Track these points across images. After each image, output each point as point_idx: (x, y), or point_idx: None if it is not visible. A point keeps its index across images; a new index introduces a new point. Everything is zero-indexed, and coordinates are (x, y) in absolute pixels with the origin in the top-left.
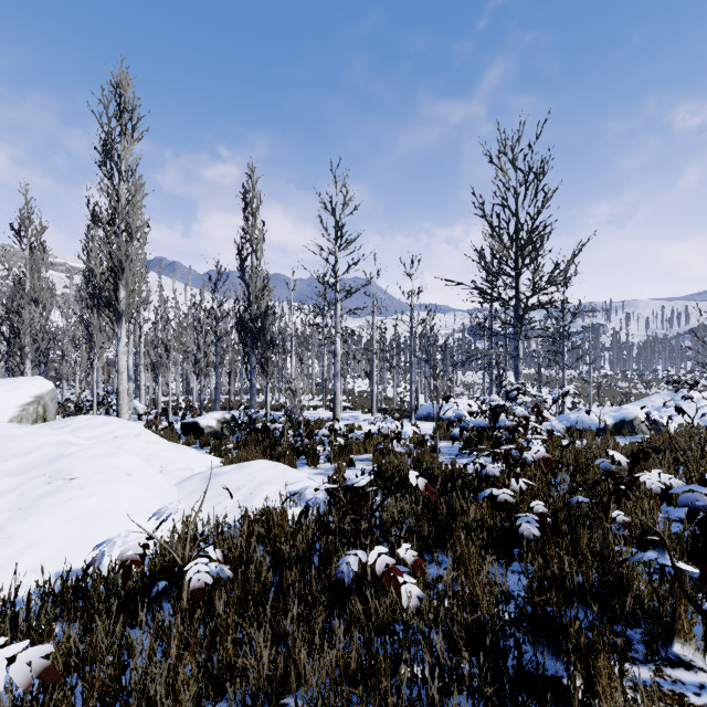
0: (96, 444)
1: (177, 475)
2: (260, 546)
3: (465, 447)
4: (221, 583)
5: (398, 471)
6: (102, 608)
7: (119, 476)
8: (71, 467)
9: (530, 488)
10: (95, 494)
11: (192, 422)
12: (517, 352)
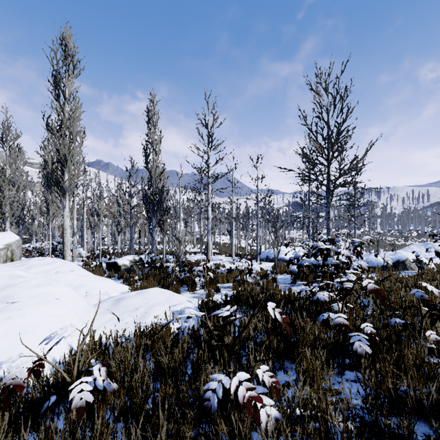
0: (38, 277)
1: (97, 298)
2: (142, 360)
3: (295, 279)
4: (110, 391)
5: (251, 296)
6: (0, 419)
7: (50, 300)
8: (14, 294)
9: (350, 310)
10: (28, 314)
11: (113, 262)
12: (328, 216)
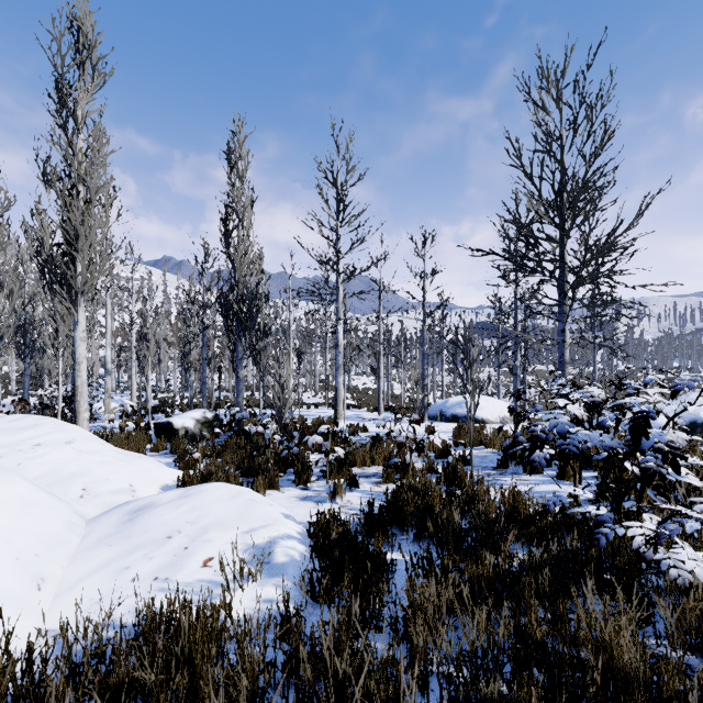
0: None
1: (103, 502)
2: None
3: (505, 459)
4: None
5: (426, 508)
6: None
7: None
8: None
9: None
10: None
11: (166, 422)
12: (562, 337)
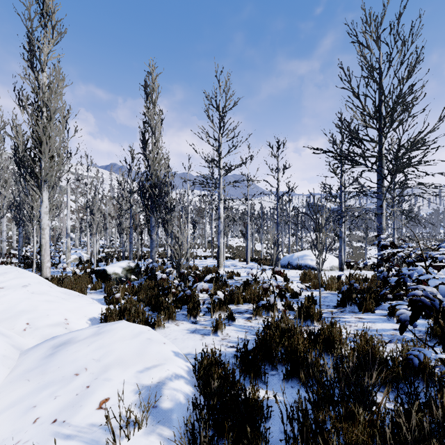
0: None
1: (41, 334)
2: None
3: (343, 300)
4: None
5: (294, 351)
6: None
7: None
8: None
9: None
10: None
11: (102, 269)
12: (381, 211)
